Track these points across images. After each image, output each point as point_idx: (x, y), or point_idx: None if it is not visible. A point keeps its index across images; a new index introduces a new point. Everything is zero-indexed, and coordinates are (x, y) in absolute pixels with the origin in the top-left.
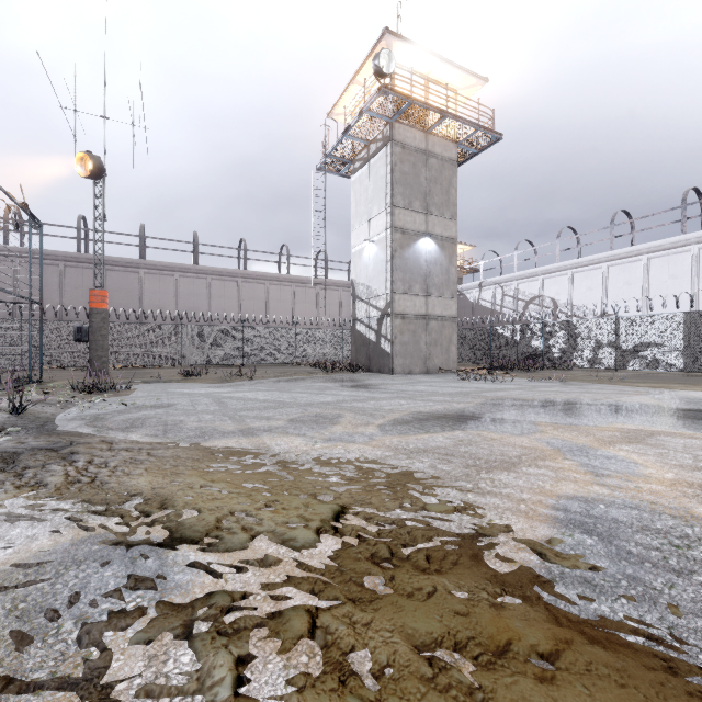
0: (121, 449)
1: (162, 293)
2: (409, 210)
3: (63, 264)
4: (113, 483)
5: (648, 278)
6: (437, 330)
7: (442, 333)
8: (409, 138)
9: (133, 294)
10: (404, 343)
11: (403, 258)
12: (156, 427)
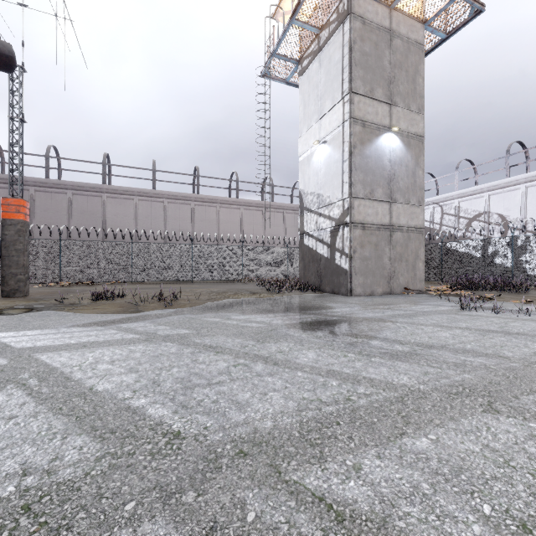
0: None
1: (123, 215)
2: (370, 98)
3: (33, 189)
4: None
5: None
6: (402, 243)
7: (408, 247)
8: (370, 12)
9: (96, 216)
10: (364, 259)
11: (363, 155)
12: None
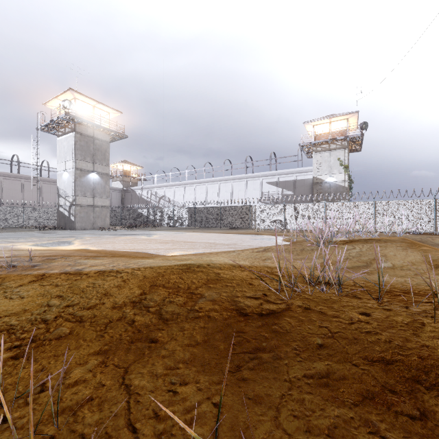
0: None
1: None
2: (84, 161)
3: None
4: None
5: (196, 193)
6: (99, 212)
7: (102, 213)
8: (84, 131)
9: None
10: (81, 217)
11: (81, 181)
12: None
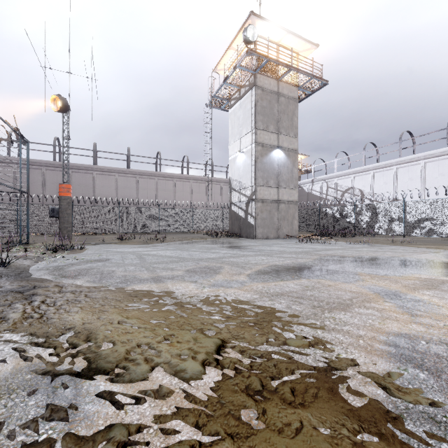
0: (67, 291)
1: (107, 187)
2: (266, 131)
3: (44, 168)
4: (55, 319)
5: (425, 175)
6: (285, 210)
7: (288, 212)
8: (266, 84)
9: (89, 187)
10: (263, 219)
11: (262, 162)
12: (95, 275)
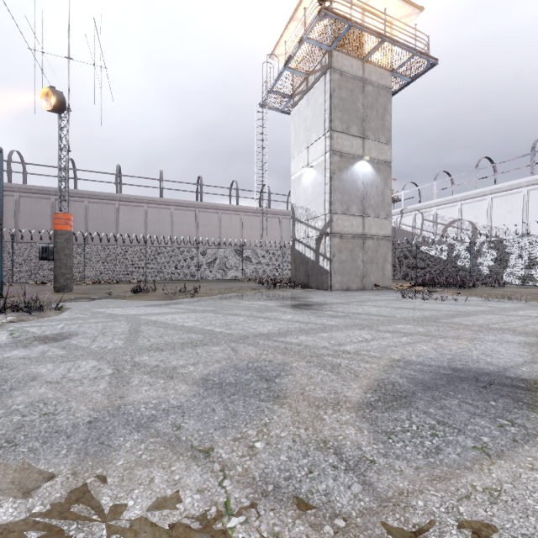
0: None
1: (134, 221)
2: (347, 134)
3: (54, 198)
4: None
5: None
6: (373, 249)
7: (378, 252)
8: (347, 66)
9: (110, 222)
10: (342, 261)
11: (341, 180)
12: None
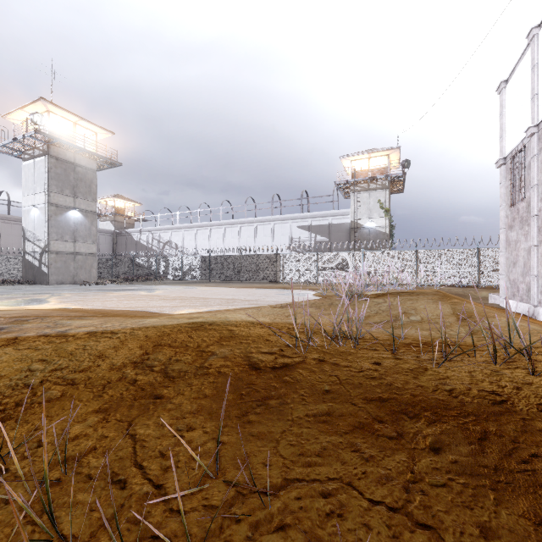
0: None
1: None
2: (62, 194)
3: None
4: None
5: (211, 238)
6: (82, 261)
7: (86, 262)
8: (62, 155)
9: None
10: (58, 268)
11: (57, 220)
12: None
